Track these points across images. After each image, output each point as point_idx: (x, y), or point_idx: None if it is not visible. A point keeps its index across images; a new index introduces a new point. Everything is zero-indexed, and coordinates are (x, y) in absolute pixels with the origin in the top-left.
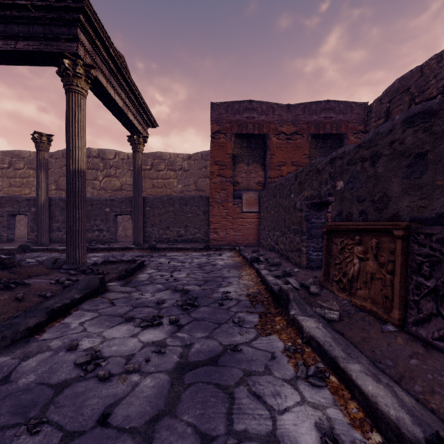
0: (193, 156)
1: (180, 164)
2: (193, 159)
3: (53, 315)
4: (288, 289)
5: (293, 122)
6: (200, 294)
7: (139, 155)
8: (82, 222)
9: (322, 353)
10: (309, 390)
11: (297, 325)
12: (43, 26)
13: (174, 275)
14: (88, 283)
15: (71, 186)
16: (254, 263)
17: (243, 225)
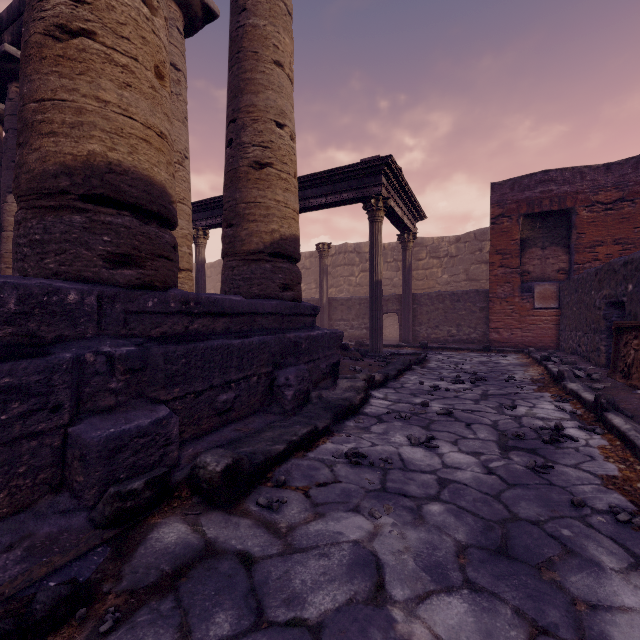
0: (462, 237)
1: (446, 249)
2: (462, 242)
3: (398, 372)
4: (563, 370)
5: (615, 186)
6: (488, 376)
7: (408, 253)
8: (381, 320)
9: (573, 394)
10: (558, 403)
11: (565, 388)
12: (357, 179)
13: (459, 366)
14: (403, 361)
15: (374, 293)
16: (543, 361)
17: (535, 325)
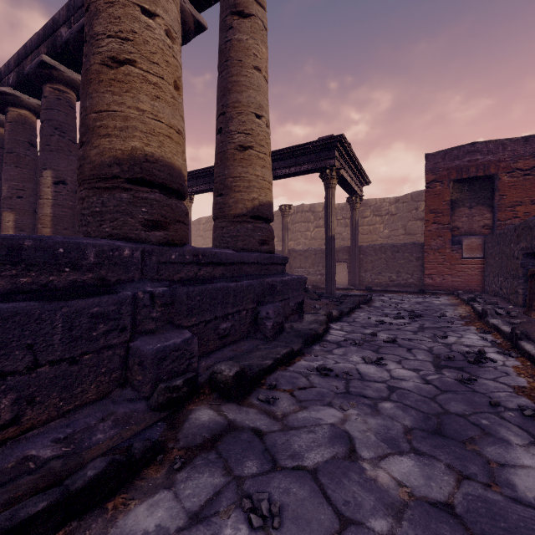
0: (401, 199)
1: (387, 208)
2: (401, 202)
3: (350, 310)
4: (486, 308)
5: (533, 155)
6: (423, 314)
7: (356, 212)
8: (334, 268)
9: (494, 328)
10: (481, 334)
11: (487, 323)
12: (315, 153)
13: (399, 306)
14: (353, 301)
15: (328, 246)
16: (470, 302)
17: (464, 271)
